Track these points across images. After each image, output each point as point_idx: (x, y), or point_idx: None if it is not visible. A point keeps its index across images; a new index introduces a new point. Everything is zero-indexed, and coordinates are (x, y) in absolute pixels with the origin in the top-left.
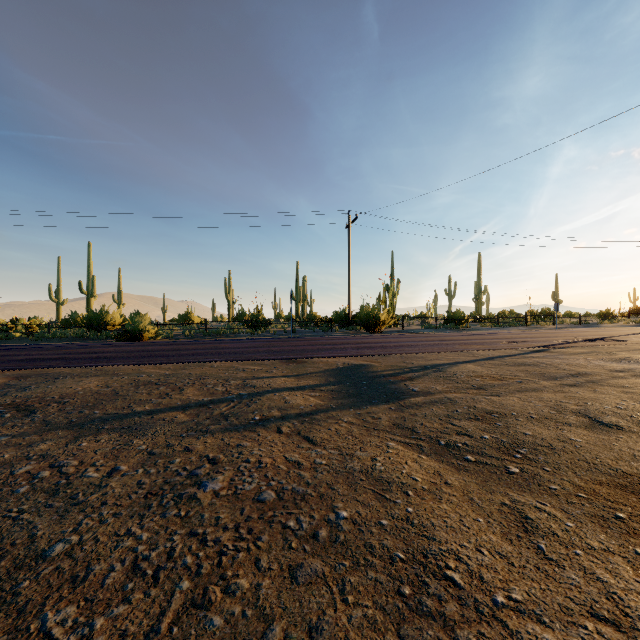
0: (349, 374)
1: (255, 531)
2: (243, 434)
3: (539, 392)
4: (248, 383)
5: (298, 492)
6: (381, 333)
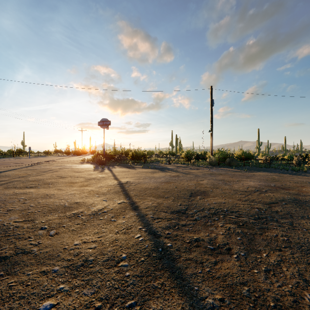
0: None
1: (2, 205)
2: None
3: (44, 175)
4: None
5: (1, 200)
6: None
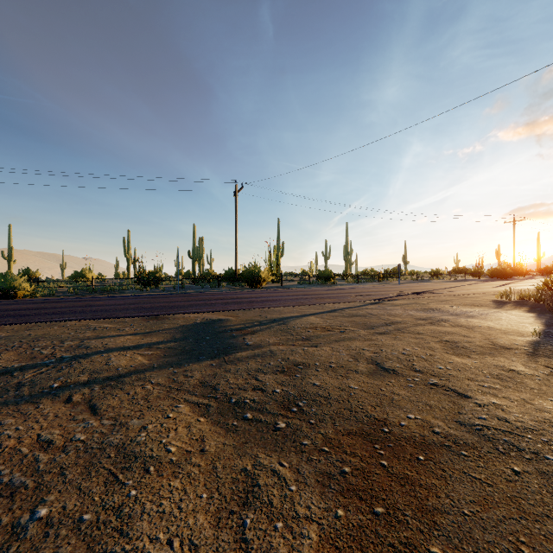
0: (200, 329)
1: None
2: (18, 408)
3: (352, 341)
4: (84, 344)
5: (13, 485)
6: (262, 288)
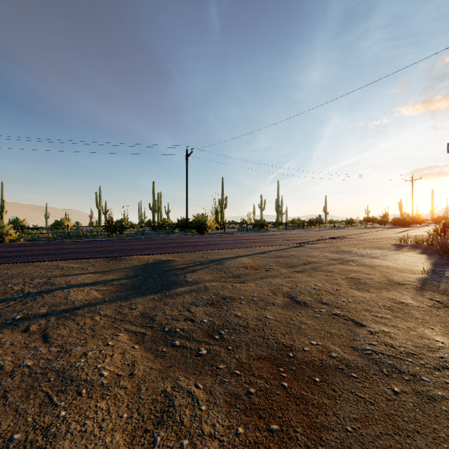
0: (150, 268)
1: None
2: None
3: (274, 278)
4: (50, 281)
5: None
6: (208, 234)
